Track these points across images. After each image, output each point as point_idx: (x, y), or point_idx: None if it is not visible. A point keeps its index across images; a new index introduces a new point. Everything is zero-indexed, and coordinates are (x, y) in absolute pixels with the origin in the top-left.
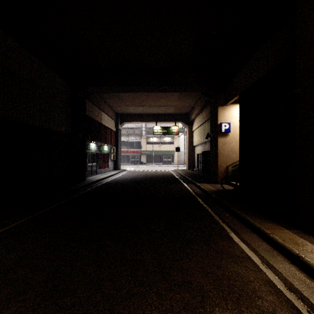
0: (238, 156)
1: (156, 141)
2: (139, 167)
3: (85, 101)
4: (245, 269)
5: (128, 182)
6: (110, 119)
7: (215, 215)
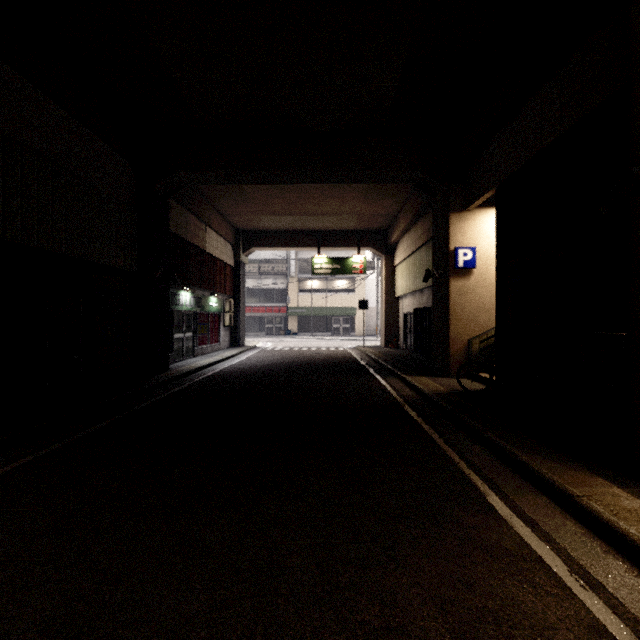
0: (492, 318)
1: (318, 287)
2: (282, 341)
3: (169, 202)
4: (533, 592)
5: (259, 374)
6: (222, 242)
7: (449, 450)
